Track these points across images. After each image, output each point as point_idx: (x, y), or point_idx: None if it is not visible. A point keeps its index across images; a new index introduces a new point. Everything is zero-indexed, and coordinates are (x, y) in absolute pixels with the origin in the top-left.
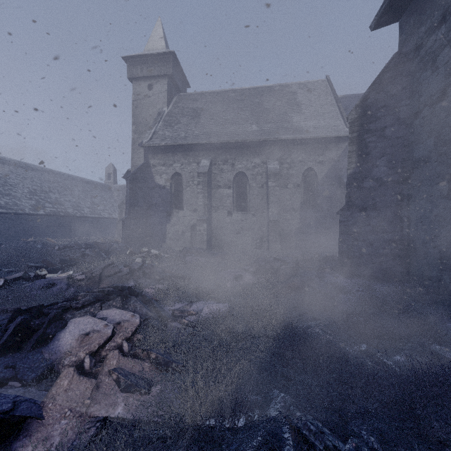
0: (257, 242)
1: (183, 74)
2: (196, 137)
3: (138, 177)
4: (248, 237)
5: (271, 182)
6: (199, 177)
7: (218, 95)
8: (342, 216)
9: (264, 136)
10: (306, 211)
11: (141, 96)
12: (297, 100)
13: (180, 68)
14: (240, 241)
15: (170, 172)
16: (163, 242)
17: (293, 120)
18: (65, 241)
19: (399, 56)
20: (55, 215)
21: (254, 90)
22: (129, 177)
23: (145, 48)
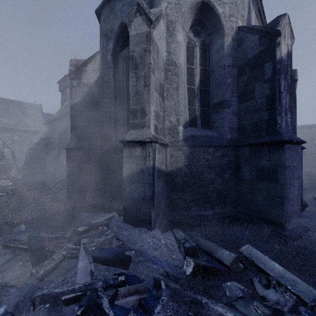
0: None
1: None
2: None
3: None
4: None
5: (16, 144)
6: None
7: None
8: None
9: (12, 126)
10: None
11: None
12: (27, 112)
13: None
14: None
15: None
16: None
17: (25, 121)
18: None
19: (47, 131)
20: None
21: (4, 100)
22: None
23: None
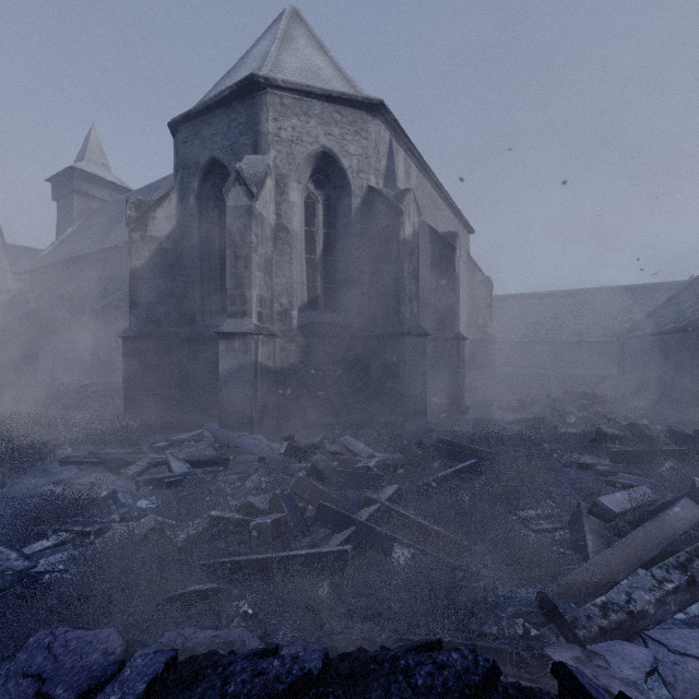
0: None
1: None
2: None
3: None
4: None
5: None
6: None
7: None
8: None
9: None
10: None
11: None
12: None
13: None
14: None
15: None
16: None
17: None
18: None
19: (25, 291)
20: None
21: None
22: None
23: None
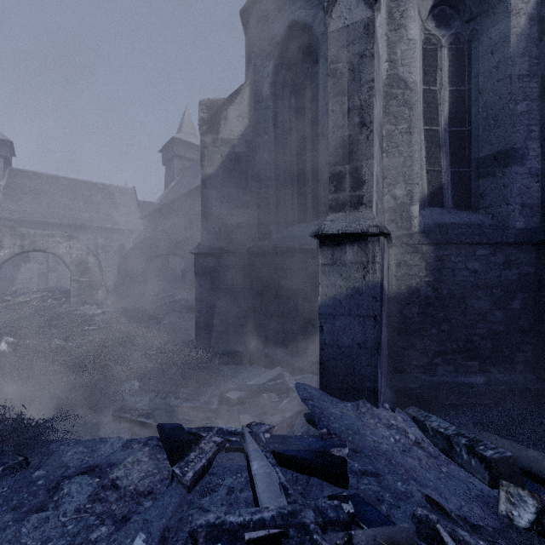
0: None
1: (13, 150)
2: (42, 216)
3: None
4: None
5: (100, 250)
6: None
7: (52, 180)
8: None
9: (95, 223)
10: None
11: None
12: (115, 200)
13: (12, 148)
14: None
15: None
16: (11, 286)
17: (113, 215)
18: None
19: (145, 230)
20: None
21: (84, 184)
22: None
23: None
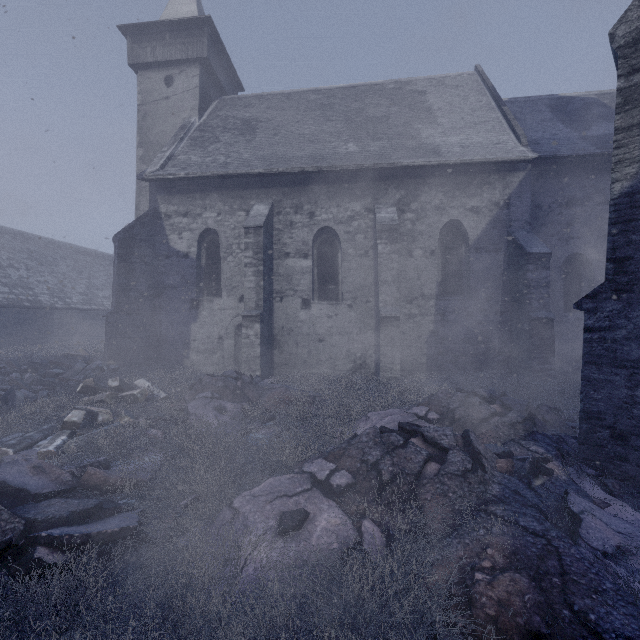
0: (357, 356)
1: (230, 64)
2: (245, 164)
3: (136, 237)
4: (340, 347)
5: (383, 244)
6: (248, 236)
7: (288, 98)
8: (593, 315)
9: (370, 160)
10: (448, 299)
11: (153, 98)
12: (426, 103)
13: (223, 52)
14: (326, 355)
15: (198, 227)
16: (184, 357)
17: (422, 135)
18: (26, 351)
19: None
20: (12, 306)
21: (352, 90)
22: (117, 235)
23: (162, 15)
